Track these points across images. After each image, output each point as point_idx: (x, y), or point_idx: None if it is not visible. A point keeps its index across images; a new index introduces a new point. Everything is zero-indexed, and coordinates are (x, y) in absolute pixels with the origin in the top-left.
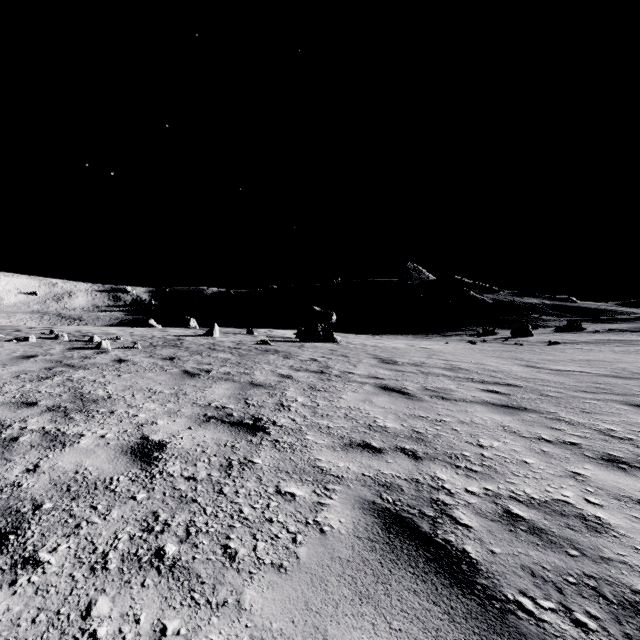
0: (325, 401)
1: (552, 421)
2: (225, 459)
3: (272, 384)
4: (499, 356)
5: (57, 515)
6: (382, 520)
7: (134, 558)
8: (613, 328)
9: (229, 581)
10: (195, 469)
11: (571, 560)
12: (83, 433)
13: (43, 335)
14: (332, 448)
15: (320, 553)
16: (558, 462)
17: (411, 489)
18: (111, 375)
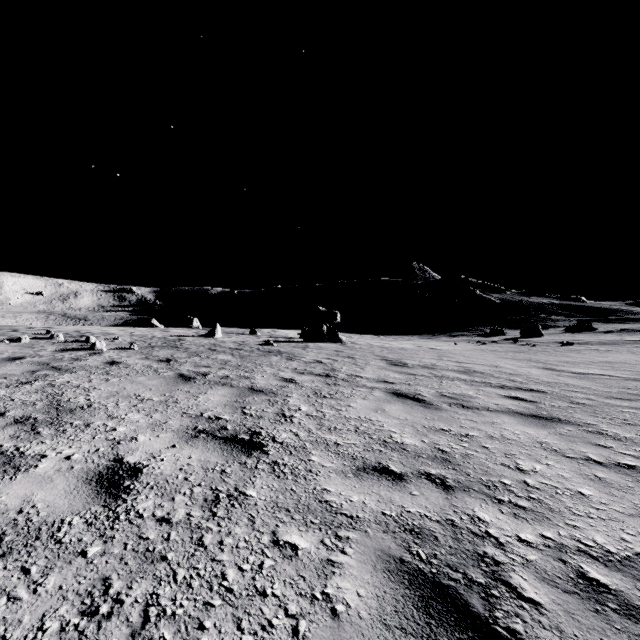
0: (332, 410)
1: (594, 436)
2: (211, 490)
3: (273, 389)
4: (513, 358)
5: None
6: (416, 592)
7: None
8: (626, 328)
9: None
10: (172, 506)
11: None
12: (45, 453)
13: (39, 335)
14: (342, 474)
15: None
16: (622, 494)
17: (447, 537)
18: (98, 379)
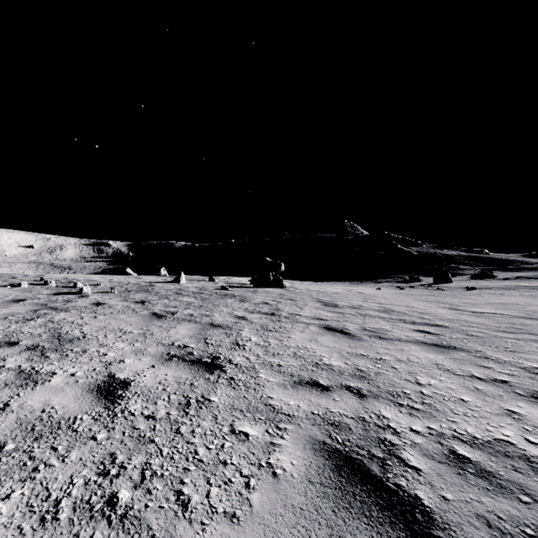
0: (276, 340)
1: (480, 359)
2: (184, 397)
3: (229, 325)
4: (425, 300)
5: (17, 457)
6: (333, 462)
7: (86, 506)
8: (520, 276)
9: (180, 534)
10: (155, 407)
11: (524, 508)
12: (55, 371)
13: (34, 282)
14: (283, 386)
15: (273, 500)
16: (493, 400)
17: (359, 428)
18: (88, 317)
